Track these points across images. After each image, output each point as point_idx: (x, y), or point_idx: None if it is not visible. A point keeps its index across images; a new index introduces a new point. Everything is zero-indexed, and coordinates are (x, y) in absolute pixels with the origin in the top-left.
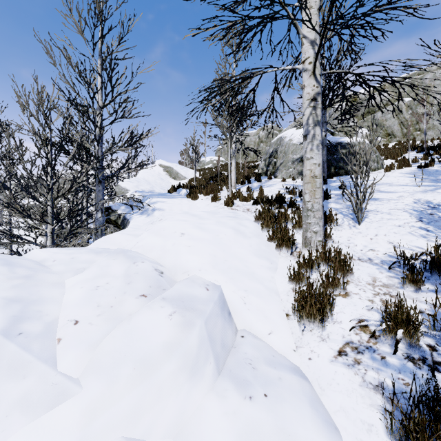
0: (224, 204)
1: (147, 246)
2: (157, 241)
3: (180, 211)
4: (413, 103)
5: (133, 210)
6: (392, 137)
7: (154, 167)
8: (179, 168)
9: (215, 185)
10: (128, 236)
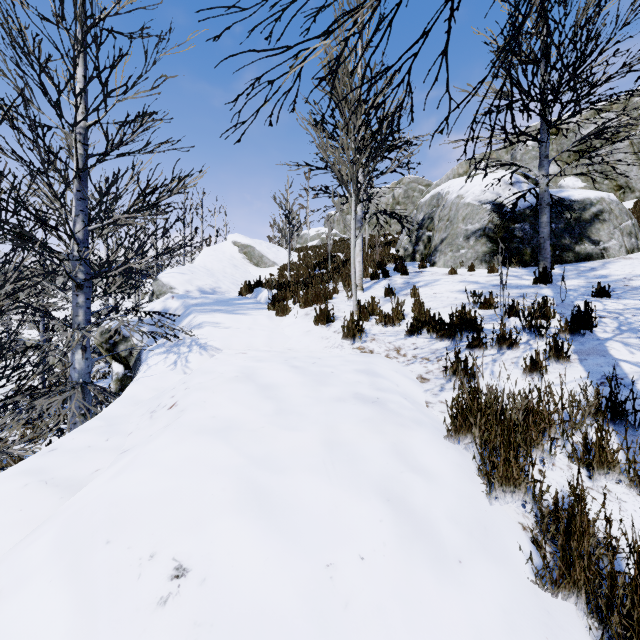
0: (342, 337)
1: None
2: (49, 634)
3: (233, 370)
4: None
5: (160, 338)
6: (626, 191)
7: (225, 246)
8: (265, 247)
9: (323, 285)
10: (42, 490)
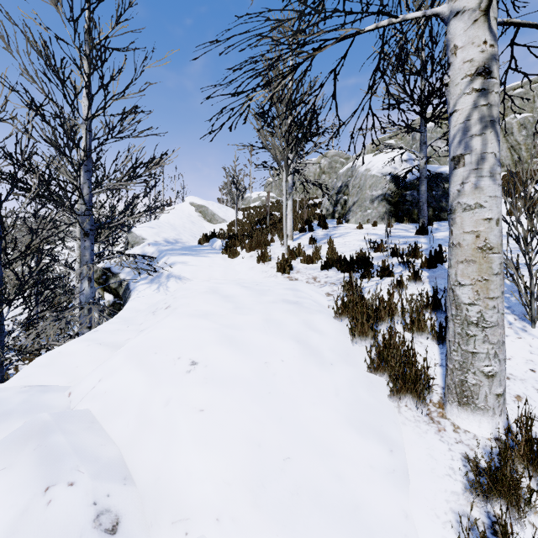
0: (277, 270)
1: (113, 396)
2: (136, 384)
3: (204, 288)
4: (528, 120)
5: (142, 274)
6: None
7: (184, 206)
8: (216, 207)
9: (263, 236)
10: (99, 347)
